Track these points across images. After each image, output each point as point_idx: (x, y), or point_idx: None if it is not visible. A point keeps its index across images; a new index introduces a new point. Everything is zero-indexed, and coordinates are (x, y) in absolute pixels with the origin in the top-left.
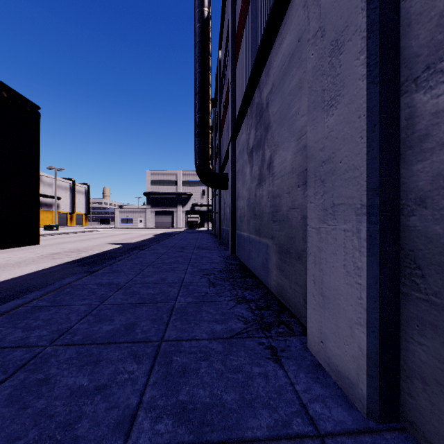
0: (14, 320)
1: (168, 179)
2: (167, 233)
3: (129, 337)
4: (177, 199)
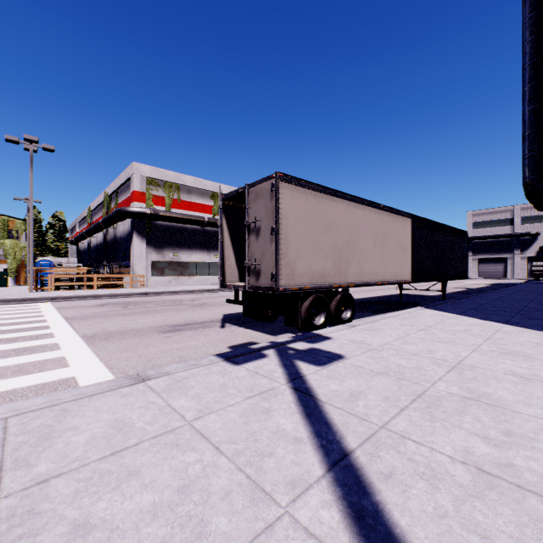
0: (477, 297)
1: (498, 218)
2: (502, 283)
3: (520, 301)
4: (513, 242)
